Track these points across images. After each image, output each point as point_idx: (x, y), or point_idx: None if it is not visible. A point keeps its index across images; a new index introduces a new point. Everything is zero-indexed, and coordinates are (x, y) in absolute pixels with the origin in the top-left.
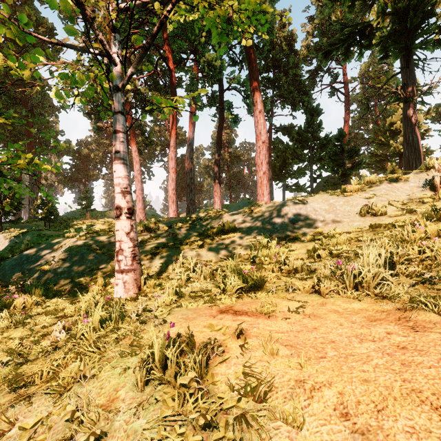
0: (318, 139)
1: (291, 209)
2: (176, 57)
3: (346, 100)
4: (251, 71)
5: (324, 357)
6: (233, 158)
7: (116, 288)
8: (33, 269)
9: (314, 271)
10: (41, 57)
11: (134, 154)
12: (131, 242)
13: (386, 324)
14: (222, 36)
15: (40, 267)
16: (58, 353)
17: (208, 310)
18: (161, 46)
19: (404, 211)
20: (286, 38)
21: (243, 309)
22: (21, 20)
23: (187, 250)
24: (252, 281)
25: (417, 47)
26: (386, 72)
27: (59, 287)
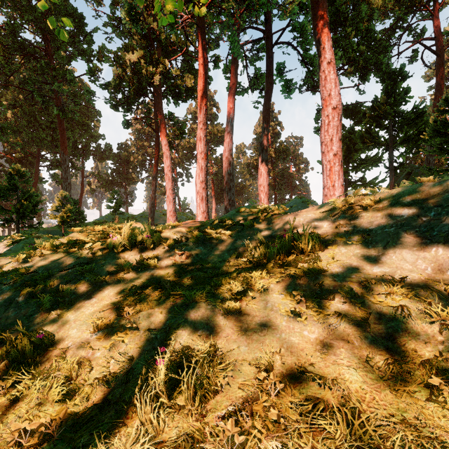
0: (400, 114)
1: None
2: None
3: (438, 61)
4: (316, 2)
5: None
6: (279, 153)
7: None
8: None
9: None
10: None
11: (164, 148)
12: None
13: None
14: None
15: None
16: None
17: None
18: None
19: None
20: None
21: None
22: None
23: (201, 306)
24: None
25: None
26: None
27: None
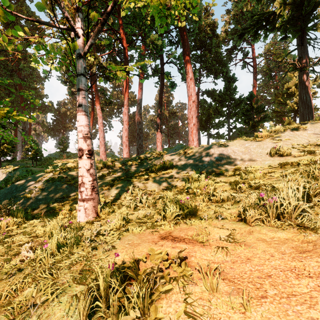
0: (233, 100)
1: (215, 151)
2: (128, 38)
3: (254, 71)
4: (184, 48)
5: (265, 296)
6: (171, 114)
7: (79, 213)
8: (20, 196)
9: (238, 201)
10: (22, 33)
11: (98, 111)
12: (91, 176)
13: (316, 256)
14: (162, 19)
15: (24, 195)
16: (17, 278)
17: (151, 236)
18: (117, 30)
19: (305, 153)
20: (210, 25)
21: (181, 235)
22: (3, 1)
23: (136, 182)
24: (187, 210)
25: (310, 29)
26: (284, 50)
27: (38, 211)
